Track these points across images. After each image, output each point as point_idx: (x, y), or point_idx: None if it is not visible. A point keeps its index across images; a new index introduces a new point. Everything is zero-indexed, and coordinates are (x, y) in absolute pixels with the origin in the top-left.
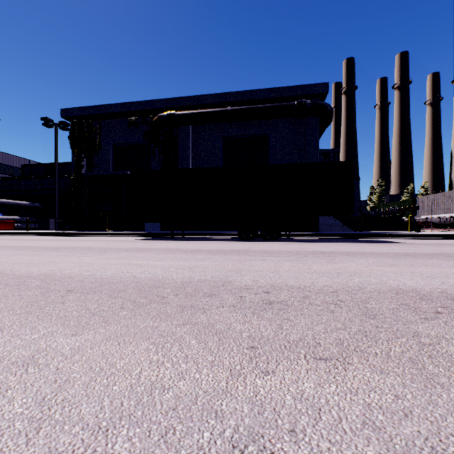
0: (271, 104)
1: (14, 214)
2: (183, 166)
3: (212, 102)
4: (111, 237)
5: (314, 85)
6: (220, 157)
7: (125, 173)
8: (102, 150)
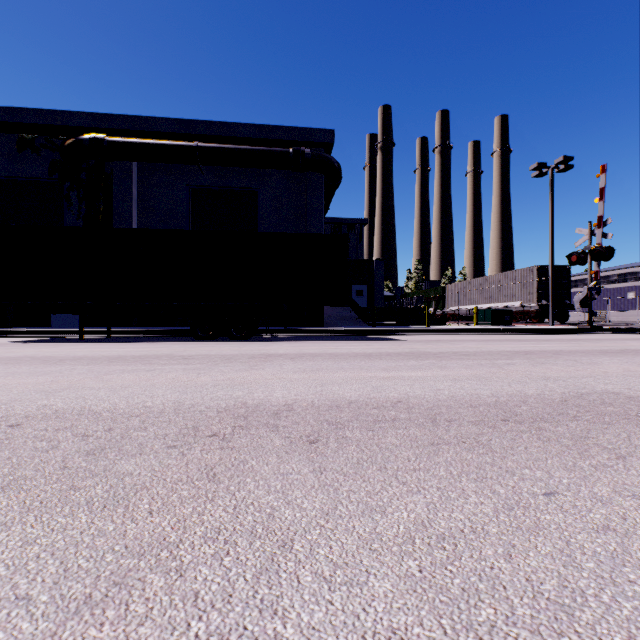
0: (258, 147)
1: None
2: (122, 224)
3: (170, 131)
4: None
5: (317, 130)
6: (186, 215)
7: None
8: None
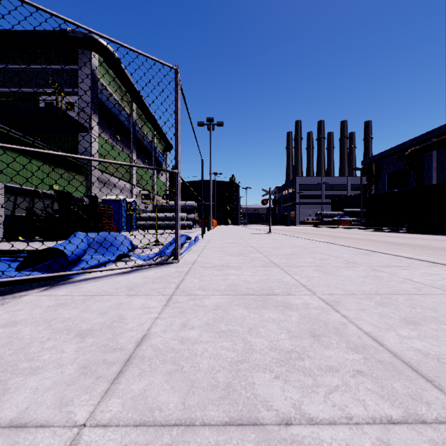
0: None
1: (355, 216)
2: (427, 181)
3: (444, 131)
4: (363, 230)
5: None
6: None
7: (391, 191)
8: (381, 178)
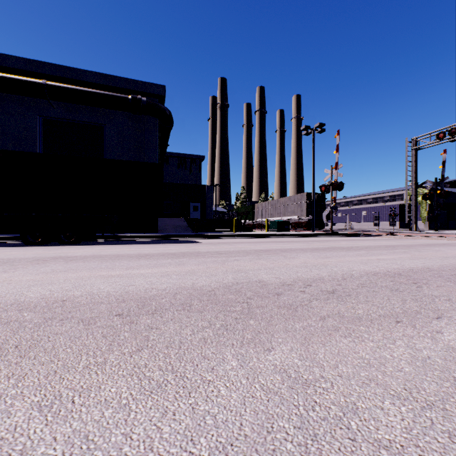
0: (101, 91)
1: None
2: None
3: (20, 67)
4: None
5: (152, 84)
6: (37, 140)
7: None
8: None
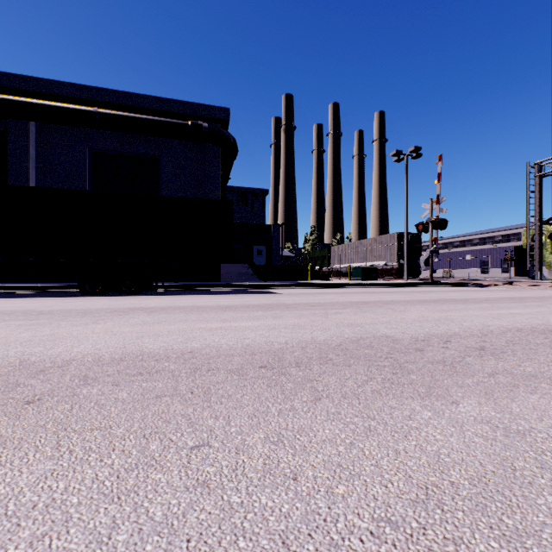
0: (158, 118)
1: None
2: (17, 182)
3: (69, 94)
4: None
5: (214, 107)
6: (87, 176)
7: None
8: None
